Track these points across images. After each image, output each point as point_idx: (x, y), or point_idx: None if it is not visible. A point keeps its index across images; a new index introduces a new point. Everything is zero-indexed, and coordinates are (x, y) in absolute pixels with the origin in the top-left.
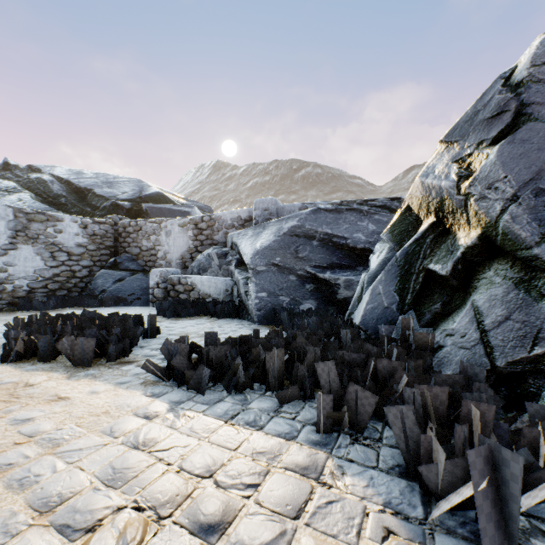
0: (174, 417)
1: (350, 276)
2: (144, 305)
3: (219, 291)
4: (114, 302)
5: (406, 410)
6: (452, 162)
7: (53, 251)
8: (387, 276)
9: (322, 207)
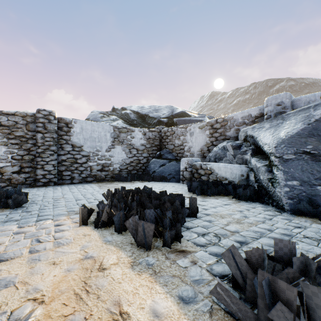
0: None
1: None
2: (177, 182)
3: (234, 176)
4: (160, 179)
5: None
6: None
7: (130, 148)
8: None
9: None
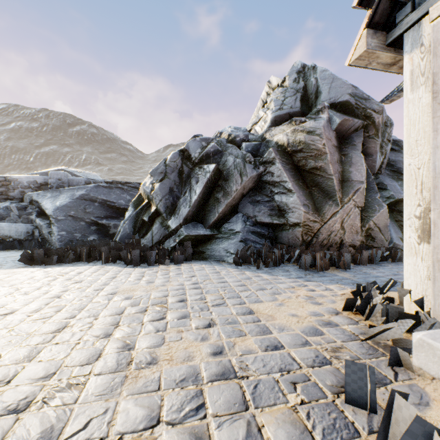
0: (49, 269)
1: (117, 222)
2: None
3: (20, 233)
4: None
5: (125, 251)
6: (151, 183)
7: None
8: (130, 222)
9: (101, 184)
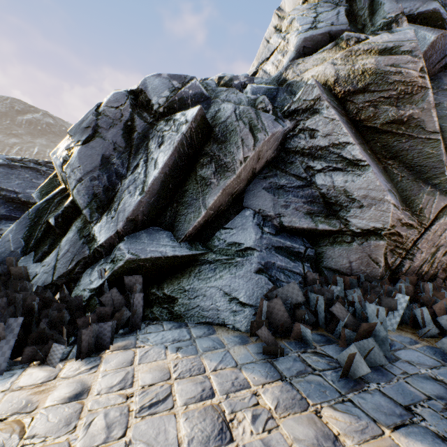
0: None
1: None
2: None
3: None
4: None
5: None
6: (66, 149)
7: None
8: (19, 226)
9: None
